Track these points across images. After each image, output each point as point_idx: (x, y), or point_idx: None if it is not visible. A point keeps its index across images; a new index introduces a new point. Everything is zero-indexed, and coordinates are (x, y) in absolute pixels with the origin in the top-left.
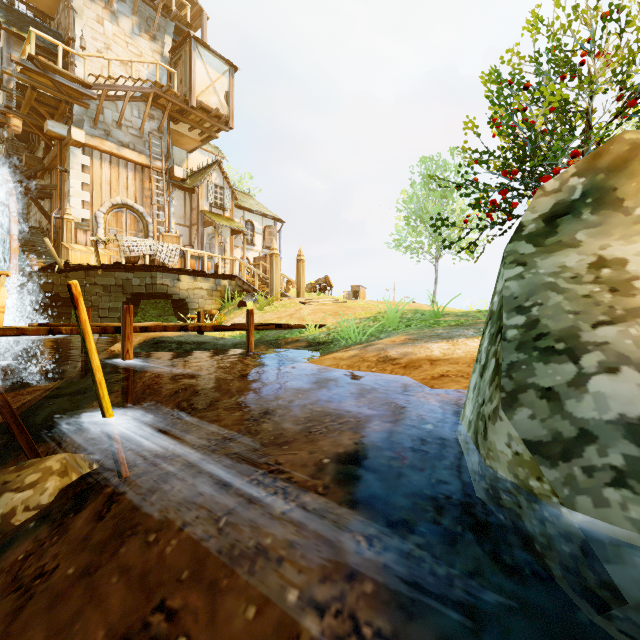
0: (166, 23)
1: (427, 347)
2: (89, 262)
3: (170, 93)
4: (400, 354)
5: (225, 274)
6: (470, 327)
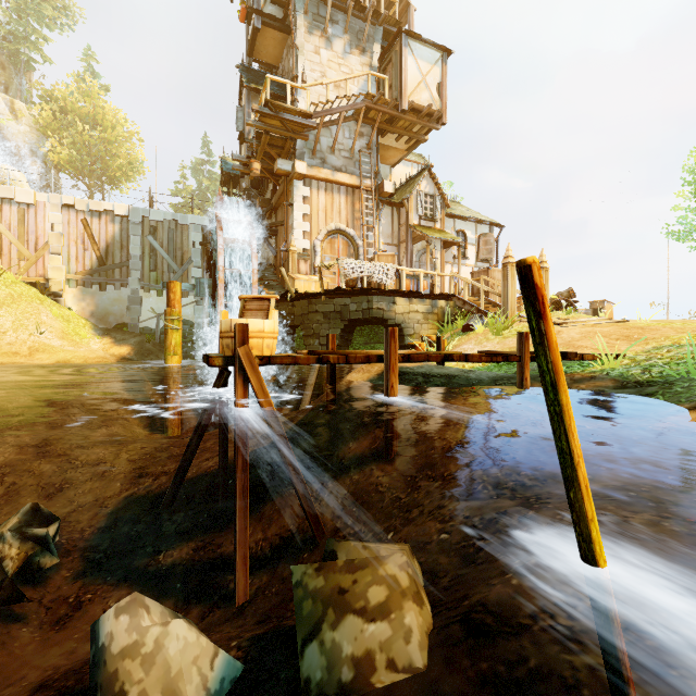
0: (375, 30)
1: None
2: (310, 290)
3: (380, 102)
4: None
5: (443, 293)
6: None
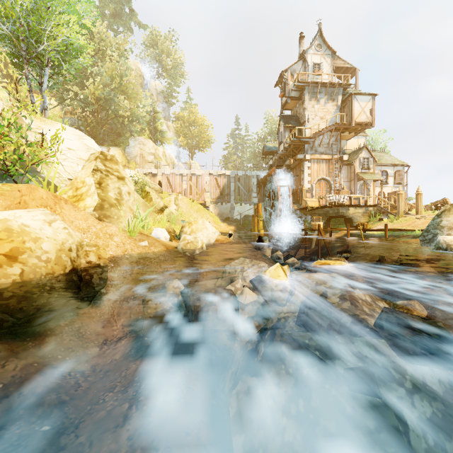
0: (339, 90)
1: None
2: (312, 205)
3: (342, 124)
4: None
5: (371, 205)
6: None
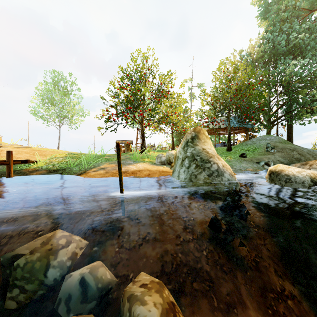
0: None
1: (129, 167)
2: None
3: None
4: (125, 170)
5: None
6: (126, 160)
